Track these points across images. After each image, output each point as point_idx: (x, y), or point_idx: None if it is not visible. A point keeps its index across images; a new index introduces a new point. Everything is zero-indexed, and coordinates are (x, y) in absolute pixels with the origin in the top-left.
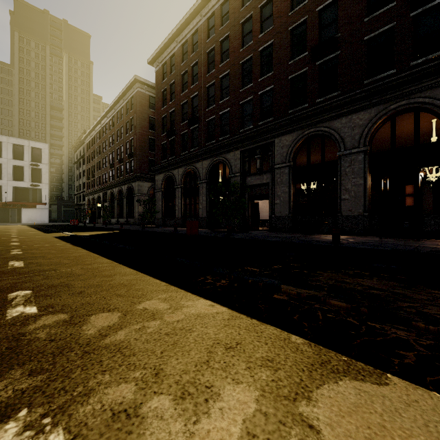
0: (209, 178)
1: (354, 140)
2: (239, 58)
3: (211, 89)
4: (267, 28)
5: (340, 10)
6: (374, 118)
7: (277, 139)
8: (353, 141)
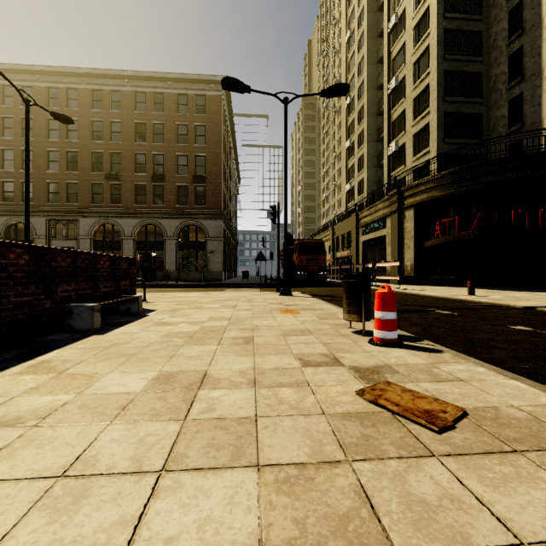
0: (4, 234)
1: (129, 232)
2: (45, 145)
3: (7, 151)
4: (72, 137)
5: (122, 161)
6: (138, 224)
7: (81, 219)
8: (129, 233)
